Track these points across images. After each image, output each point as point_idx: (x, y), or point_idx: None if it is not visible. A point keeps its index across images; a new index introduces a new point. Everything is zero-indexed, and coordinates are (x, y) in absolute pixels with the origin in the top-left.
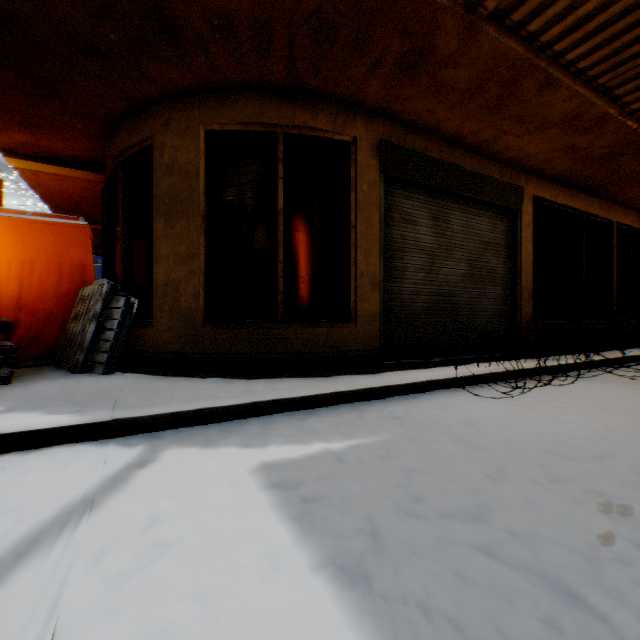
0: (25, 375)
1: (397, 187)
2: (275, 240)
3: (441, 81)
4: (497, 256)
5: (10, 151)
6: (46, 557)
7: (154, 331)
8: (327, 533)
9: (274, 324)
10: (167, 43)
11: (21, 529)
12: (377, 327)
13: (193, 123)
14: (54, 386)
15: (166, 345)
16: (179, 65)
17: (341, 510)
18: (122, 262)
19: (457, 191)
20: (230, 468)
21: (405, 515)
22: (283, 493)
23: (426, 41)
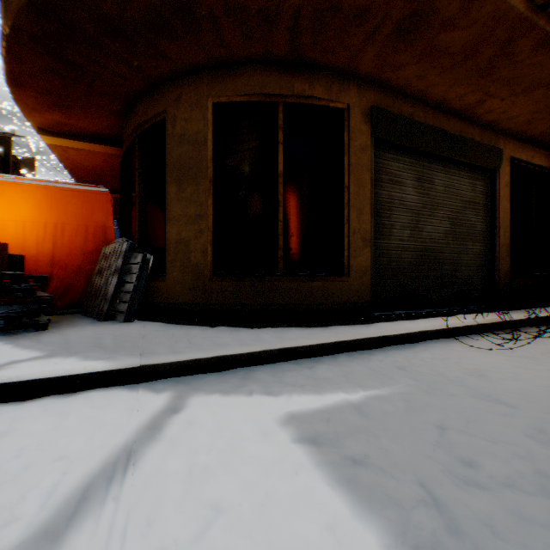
0: (58, 322)
1: (385, 150)
2: (275, 201)
3: (436, 45)
4: (476, 214)
5: (45, 130)
6: (97, 517)
7: (167, 284)
8: (386, 503)
9: (275, 278)
10: (183, 21)
11: (69, 481)
12: (368, 281)
13: (202, 97)
14: (84, 332)
15: (178, 296)
16: (192, 42)
17: (389, 473)
18: (138, 223)
19: (440, 153)
20: (257, 418)
21: (461, 482)
22: (320, 450)
23: (427, 4)
